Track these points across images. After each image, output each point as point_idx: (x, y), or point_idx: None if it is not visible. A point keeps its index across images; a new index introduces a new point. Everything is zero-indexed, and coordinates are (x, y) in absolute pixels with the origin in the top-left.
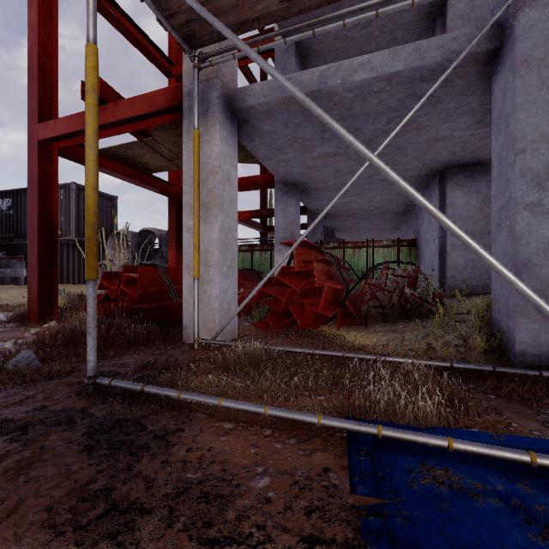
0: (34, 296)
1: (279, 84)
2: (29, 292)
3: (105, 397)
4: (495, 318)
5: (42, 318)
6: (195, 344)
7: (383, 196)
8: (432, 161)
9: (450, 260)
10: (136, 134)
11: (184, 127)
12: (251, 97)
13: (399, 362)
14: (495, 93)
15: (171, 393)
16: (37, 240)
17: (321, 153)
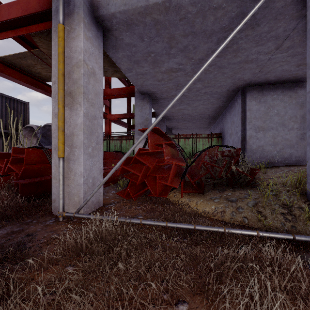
0: None
1: None
2: None
3: None
4: None
5: None
6: (59, 217)
7: (204, 106)
8: (239, 80)
9: (248, 145)
10: (25, 45)
11: (53, 26)
12: (113, 5)
13: (245, 234)
14: None
15: None
16: None
17: (167, 68)
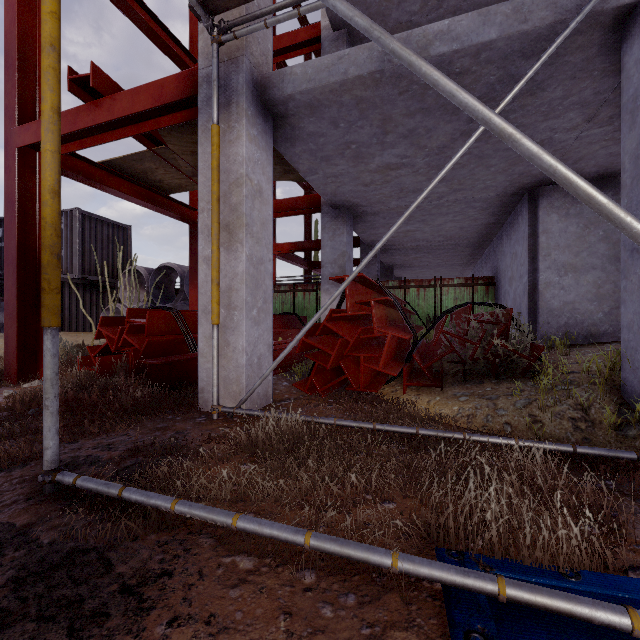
0: (12, 347)
1: (326, 64)
2: (6, 343)
3: (67, 504)
4: (627, 381)
5: (23, 376)
6: (213, 413)
7: (456, 223)
8: (522, 176)
9: (543, 301)
10: (145, 141)
11: (201, 123)
12: (290, 83)
13: (496, 444)
14: (627, 67)
15: (162, 502)
16: (15, 276)
17: (380, 165)
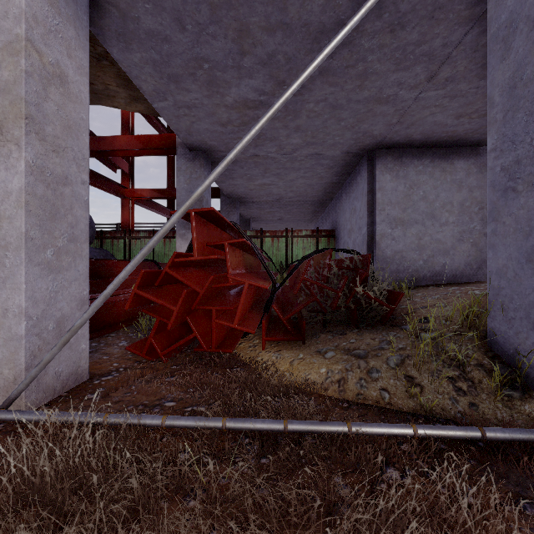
0: None
1: None
2: None
3: None
4: (498, 331)
5: None
6: None
7: (305, 180)
8: (365, 135)
9: (379, 250)
10: None
11: None
12: None
13: (390, 435)
14: None
15: None
16: None
17: (237, 100)
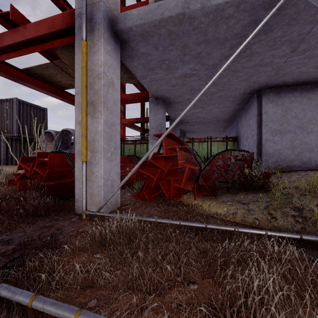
0: None
1: (151, 9)
2: None
3: None
4: None
5: None
6: (83, 215)
7: (218, 109)
8: (254, 83)
9: (264, 149)
10: (48, 56)
11: (76, 41)
12: (130, 20)
13: (254, 233)
14: None
15: (22, 299)
16: None
17: (181, 74)
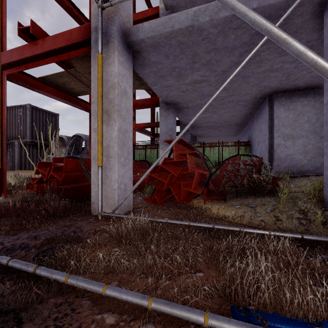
0: None
1: (162, 22)
2: None
3: (2, 277)
4: (327, 197)
5: None
6: (99, 216)
7: (230, 113)
8: (265, 88)
9: (276, 154)
10: (63, 66)
11: (92, 54)
12: (142, 32)
13: (258, 233)
14: (327, 24)
15: (59, 277)
16: None
17: (191, 81)
